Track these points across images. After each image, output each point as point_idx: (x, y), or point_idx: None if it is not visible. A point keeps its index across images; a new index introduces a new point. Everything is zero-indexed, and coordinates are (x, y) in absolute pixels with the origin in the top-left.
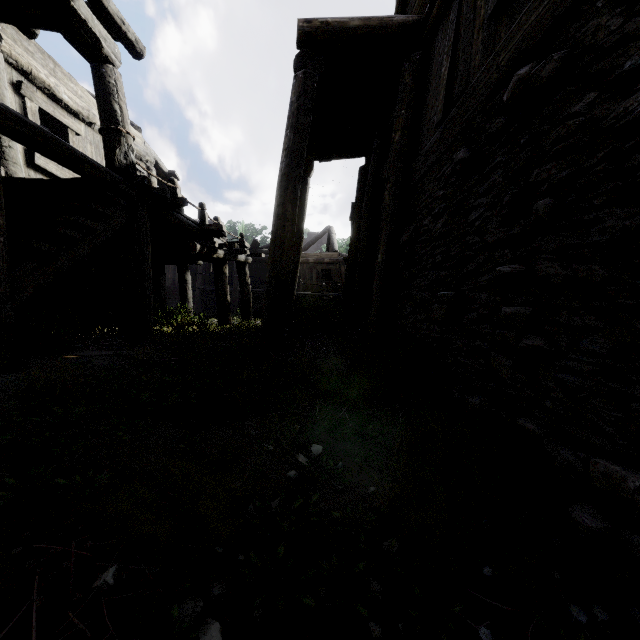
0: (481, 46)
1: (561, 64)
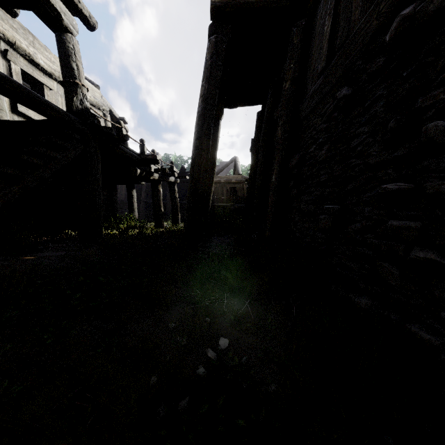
0: (361, 2)
1: None
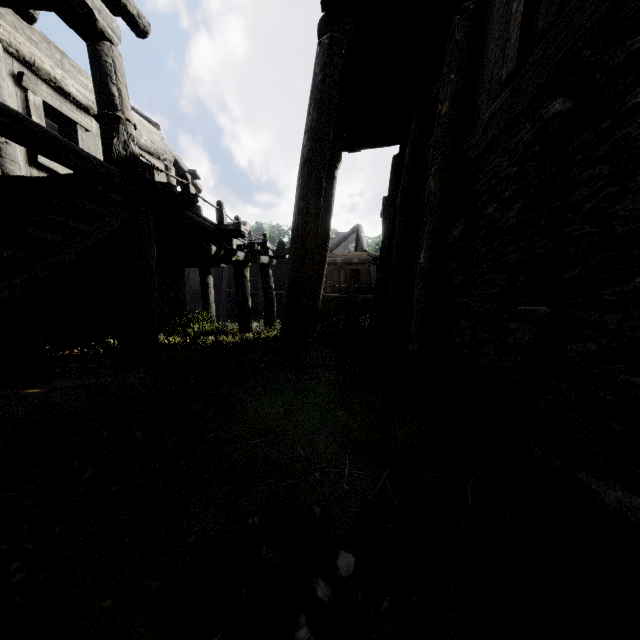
0: None
1: None
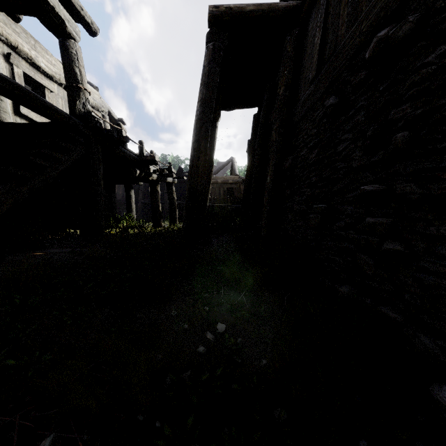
0: (346, 19)
1: (416, 24)
